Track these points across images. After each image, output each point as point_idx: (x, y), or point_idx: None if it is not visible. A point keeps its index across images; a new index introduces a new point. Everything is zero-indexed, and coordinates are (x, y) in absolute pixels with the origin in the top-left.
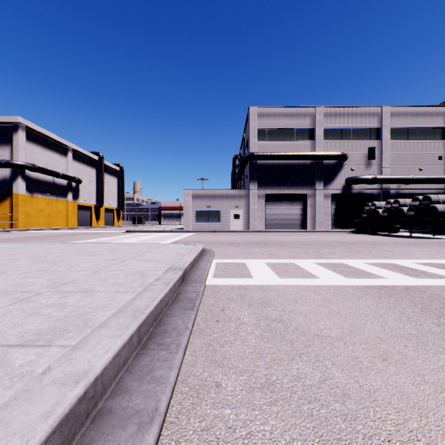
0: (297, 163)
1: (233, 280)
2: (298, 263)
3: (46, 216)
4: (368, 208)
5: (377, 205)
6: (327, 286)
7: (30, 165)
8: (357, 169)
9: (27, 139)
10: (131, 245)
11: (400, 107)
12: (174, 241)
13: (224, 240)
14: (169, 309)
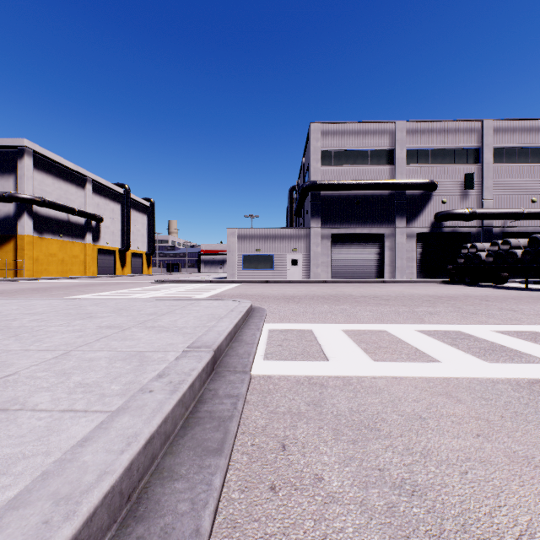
0: (372, 194)
1: (297, 365)
2: (393, 332)
3: (59, 262)
4: (465, 252)
5: (479, 247)
6: (463, 381)
7: (39, 199)
8: (450, 201)
9: (35, 167)
10: (149, 302)
11: (506, 121)
12: (213, 295)
13: (280, 294)
14: (171, 452)
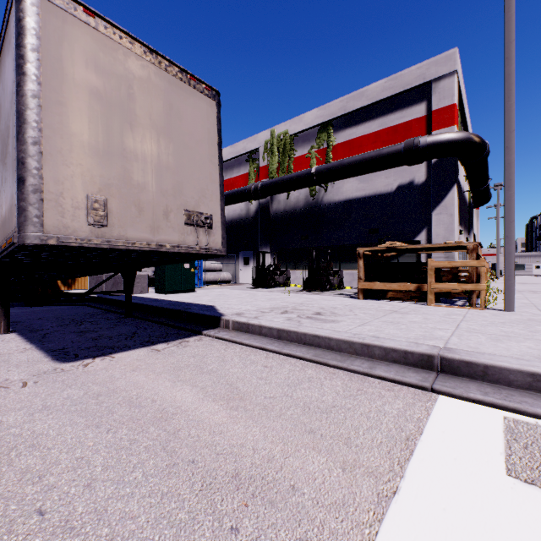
0: None
1: None
2: None
3: None
4: None
5: None
6: None
7: None
8: None
9: None
10: None
11: None
12: None
13: None
14: None
